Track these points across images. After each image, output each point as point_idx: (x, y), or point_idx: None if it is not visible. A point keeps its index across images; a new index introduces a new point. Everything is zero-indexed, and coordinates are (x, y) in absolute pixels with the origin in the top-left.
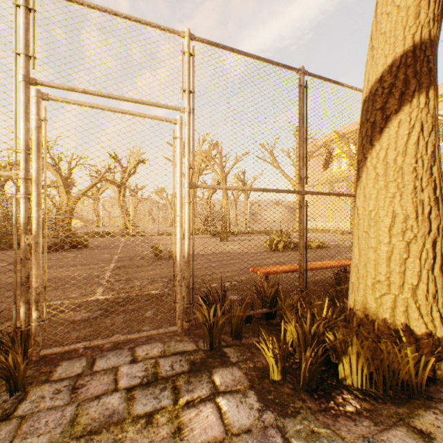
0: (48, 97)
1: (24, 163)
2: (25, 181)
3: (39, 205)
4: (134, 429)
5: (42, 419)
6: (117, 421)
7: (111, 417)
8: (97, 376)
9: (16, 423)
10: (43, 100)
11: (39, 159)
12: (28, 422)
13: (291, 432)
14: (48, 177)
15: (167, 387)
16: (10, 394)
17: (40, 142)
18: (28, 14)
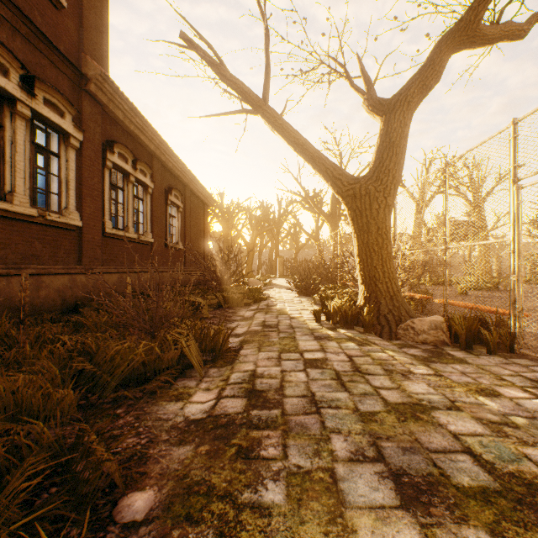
0: (521, 187)
1: (512, 231)
2: (512, 242)
3: (518, 256)
4: (490, 376)
5: (480, 360)
6: (492, 373)
7: (494, 372)
8: (522, 368)
9: (474, 357)
10: (521, 189)
11: (517, 228)
12: (476, 358)
13: (534, 422)
14: (522, 238)
15: (534, 385)
16: (486, 352)
17: (518, 217)
18: (513, 141)
